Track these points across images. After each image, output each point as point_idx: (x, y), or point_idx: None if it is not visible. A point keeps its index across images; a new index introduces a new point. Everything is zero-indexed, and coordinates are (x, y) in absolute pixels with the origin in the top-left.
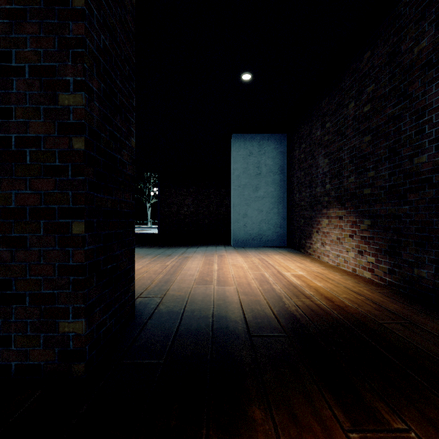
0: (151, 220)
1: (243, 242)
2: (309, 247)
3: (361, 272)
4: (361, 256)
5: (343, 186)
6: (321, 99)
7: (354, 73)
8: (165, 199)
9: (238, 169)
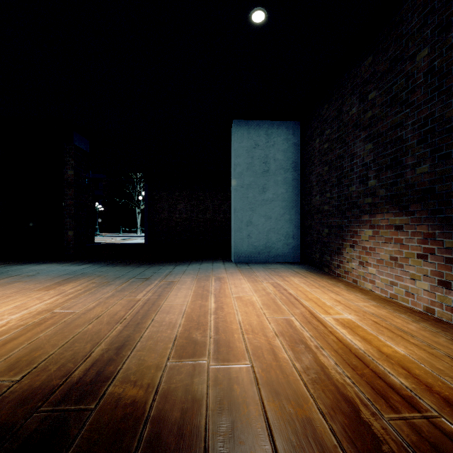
0: (140, 228)
1: (247, 257)
2: (338, 266)
3: (447, 316)
4: (447, 291)
5: (404, 181)
6: (359, 61)
7: (429, 2)
8: (154, 204)
9: (240, 165)
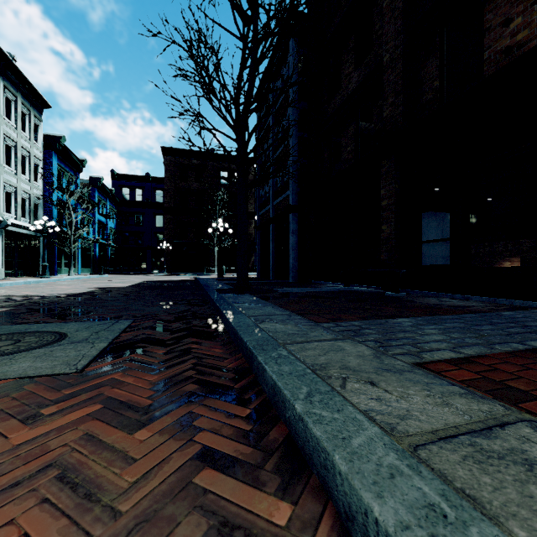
0: (224, 267)
1: None
2: None
3: None
4: None
5: None
6: None
7: None
8: None
9: (433, 233)
